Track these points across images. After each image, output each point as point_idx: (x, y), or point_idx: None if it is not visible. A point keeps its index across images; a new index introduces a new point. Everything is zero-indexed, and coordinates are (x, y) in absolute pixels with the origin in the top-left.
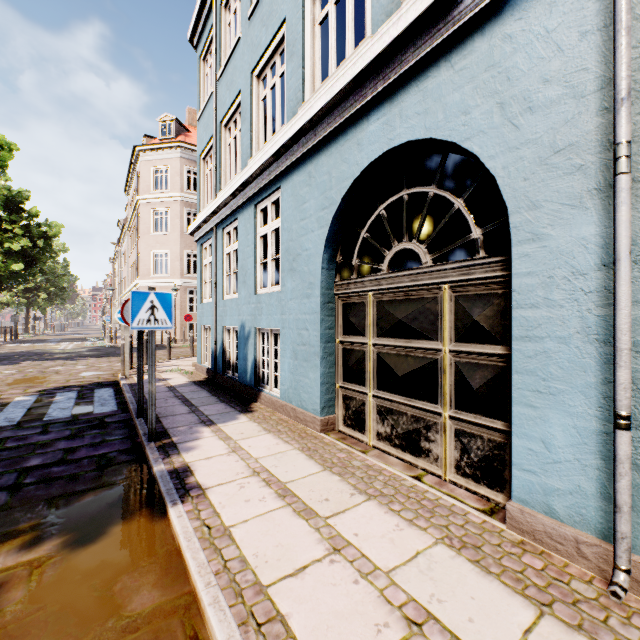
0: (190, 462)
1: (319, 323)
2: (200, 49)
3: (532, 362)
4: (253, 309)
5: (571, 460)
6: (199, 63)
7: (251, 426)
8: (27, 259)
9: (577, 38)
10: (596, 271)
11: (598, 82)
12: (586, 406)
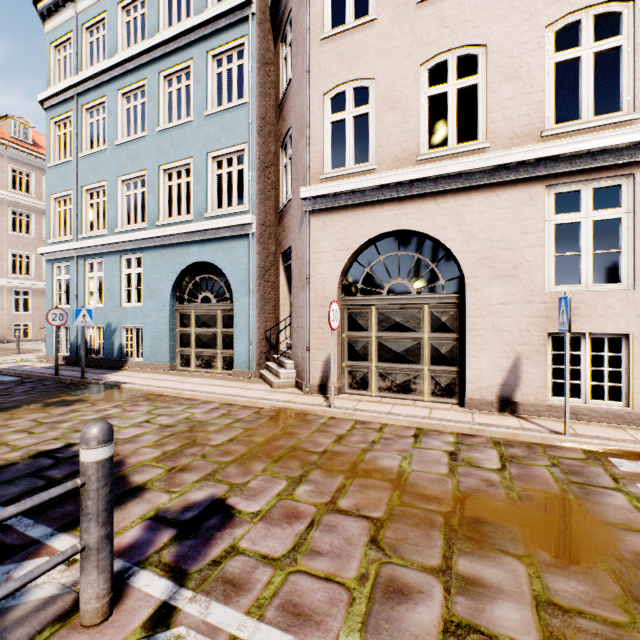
0: (115, 380)
1: (169, 323)
2: (52, 114)
3: (237, 332)
4: (120, 315)
5: (244, 354)
6: (50, 123)
7: (132, 372)
8: None
9: (245, 256)
10: (248, 310)
11: (248, 269)
12: (246, 341)
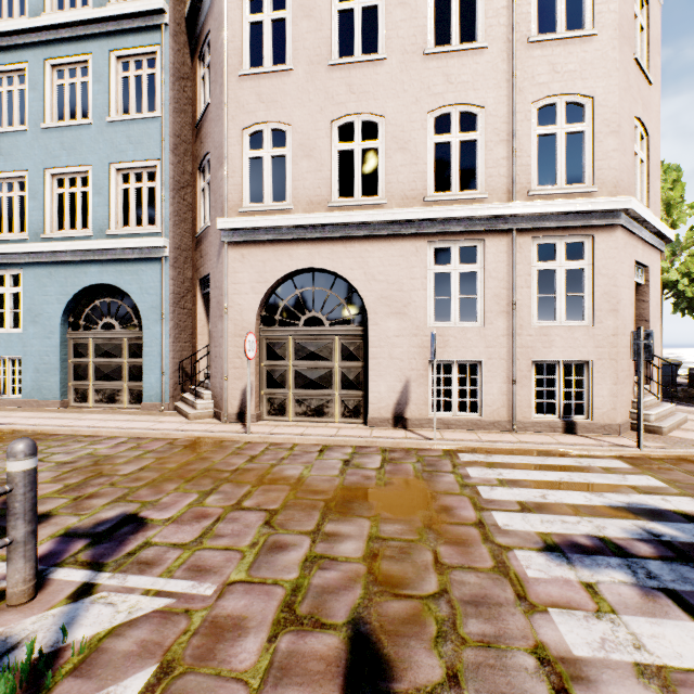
0: None
1: (59, 352)
2: None
3: (148, 362)
4: None
5: (156, 386)
6: None
7: (7, 412)
8: None
9: (157, 281)
10: (161, 339)
11: (161, 294)
12: (159, 372)
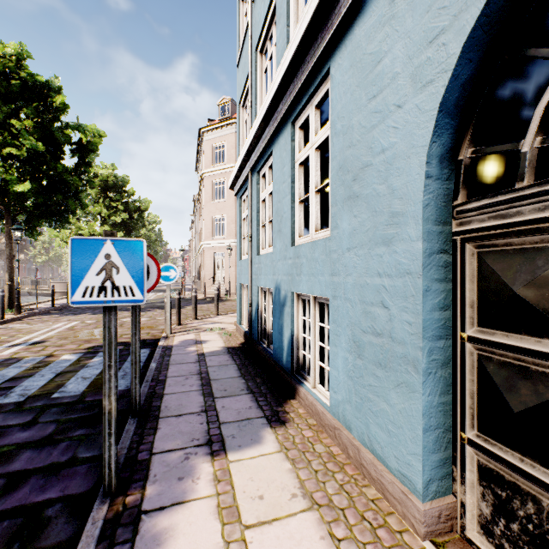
0: None
1: (418, 296)
2: None
3: None
4: (289, 266)
5: None
6: (238, 6)
7: (279, 472)
8: (126, 228)
9: None
10: None
11: None
12: None
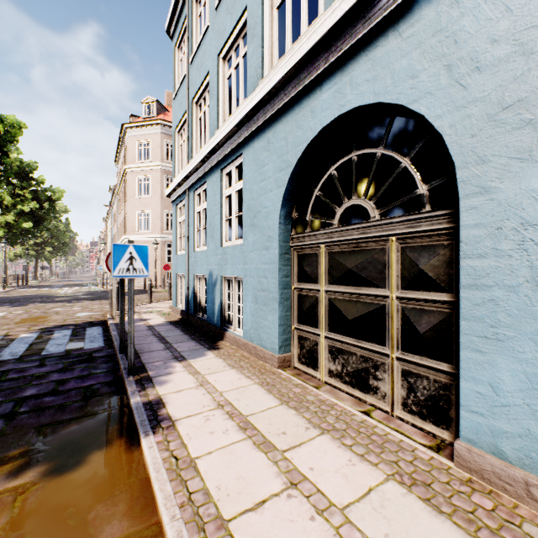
0: (163, 395)
1: (277, 272)
2: (175, 39)
3: (480, 309)
4: (219, 260)
5: (520, 404)
6: (174, 51)
7: (217, 362)
8: (35, 219)
9: None
10: None
11: None
12: (536, 353)
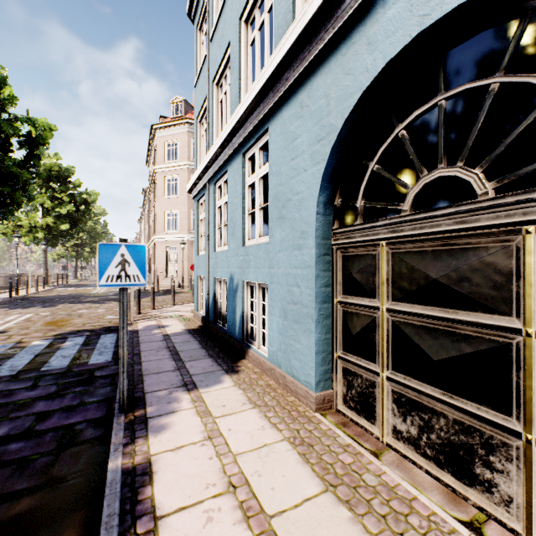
0: (154, 454)
1: (313, 279)
2: (196, 20)
3: None
4: (241, 261)
5: None
6: (196, 34)
7: (235, 394)
8: (72, 221)
9: None
10: None
11: None
12: None
